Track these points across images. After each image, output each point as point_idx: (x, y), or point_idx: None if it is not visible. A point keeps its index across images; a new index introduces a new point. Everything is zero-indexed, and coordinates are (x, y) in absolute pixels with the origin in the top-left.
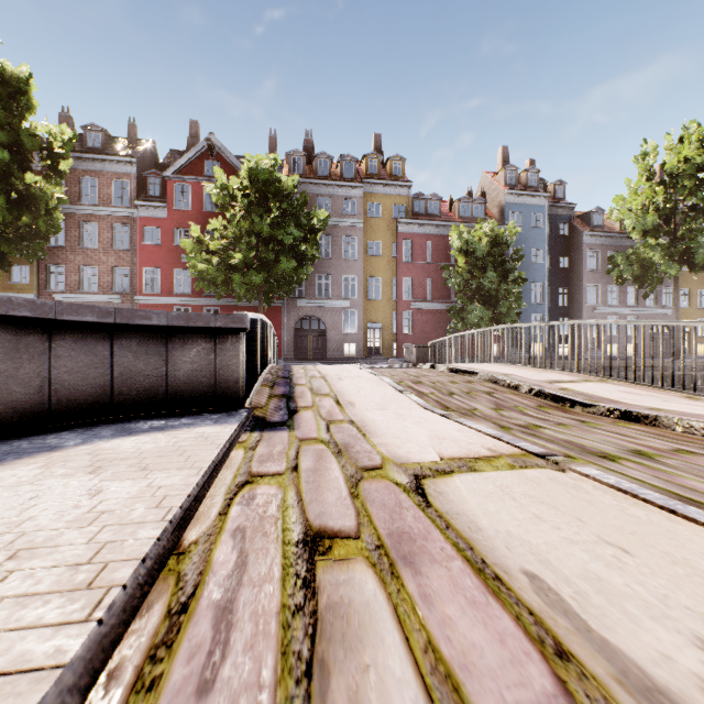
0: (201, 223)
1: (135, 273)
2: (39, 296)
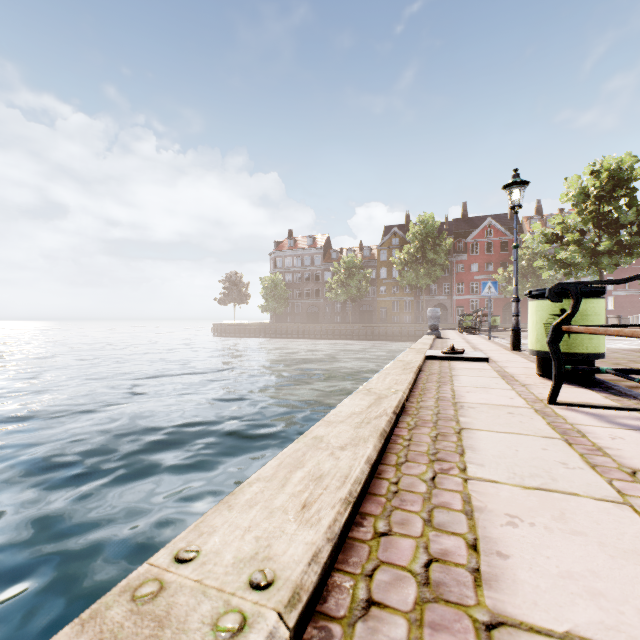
0: (483, 260)
1: (452, 285)
2: (413, 298)
